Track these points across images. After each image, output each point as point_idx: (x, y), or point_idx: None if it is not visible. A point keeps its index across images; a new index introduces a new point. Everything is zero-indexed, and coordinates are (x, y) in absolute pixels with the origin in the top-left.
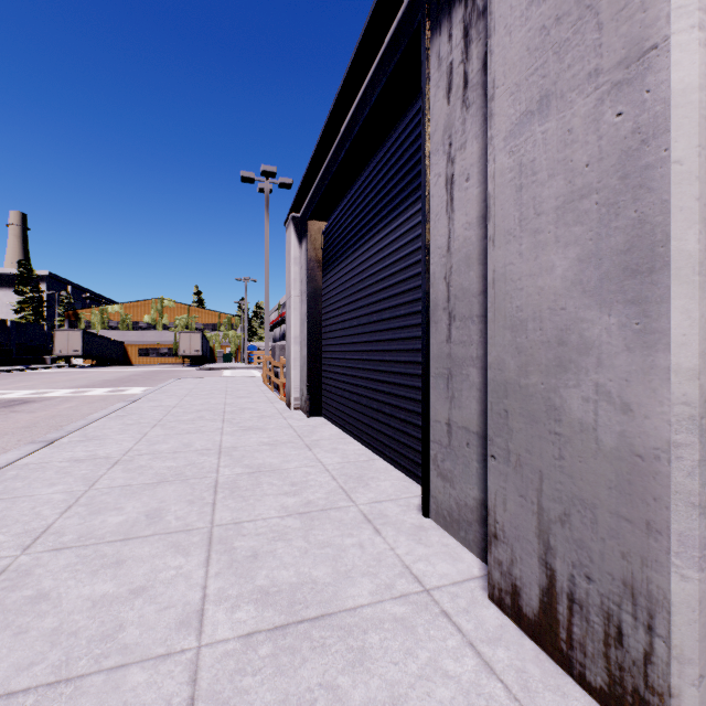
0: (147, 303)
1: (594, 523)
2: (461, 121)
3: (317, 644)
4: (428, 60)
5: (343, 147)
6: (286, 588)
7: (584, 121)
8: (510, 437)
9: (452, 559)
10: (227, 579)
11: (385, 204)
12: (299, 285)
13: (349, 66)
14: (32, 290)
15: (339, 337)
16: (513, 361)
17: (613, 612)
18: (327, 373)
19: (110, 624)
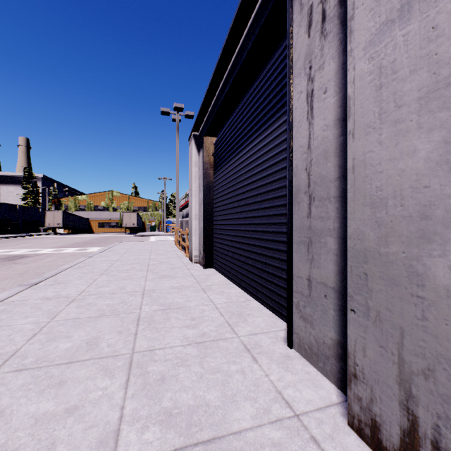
0: (103, 194)
1: None
2: (320, 48)
3: None
4: (292, 7)
5: (228, 83)
6: (185, 410)
7: (450, 15)
8: (369, 296)
9: (314, 386)
10: (140, 400)
11: (257, 121)
12: (198, 180)
13: (232, 23)
14: (32, 186)
15: (224, 214)
16: (373, 232)
17: None
18: (216, 239)
19: (45, 442)
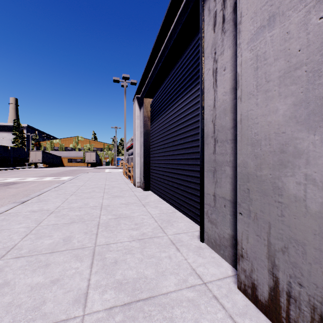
0: (71, 139)
1: (304, 254)
2: (221, 40)
3: (146, 315)
4: (203, 11)
5: (160, 61)
6: (131, 281)
7: (297, 26)
8: (250, 203)
9: (217, 265)
10: (101, 275)
11: (181, 88)
12: (139, 128)
13: (163, 20)
14: (20, 133)
15: (158, 153)
16: (252, 162)
17: (317, 306)
18: (152, 170)
19: (38, 301)
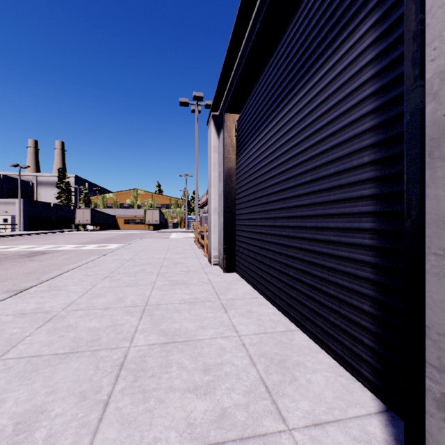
0: (128, 192)
1: None
2: None
3: None
4: None
5: (257, 23)
6: None
7: None
8: None
9: None
10: None
11: (305, 60)
12: (217, 168)
13: None
14: (65, 185)
15: (251, 206)
16: None
17: None
18: (239, 237)
19: None
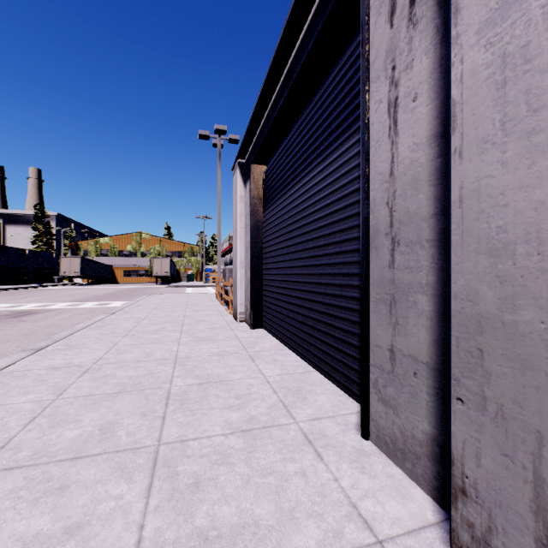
0: (129, 236)
1: None
2: (407, 41)
3: None
4: None
5: (282, 96)
6: (226, 532)
7: None
8: (486, 381)
9: (401, 497)
10: (166, 516)
11: (320, 143)
12: (244, 219)
13: (287, 17)
14: (45, 227)
15: (277, 261)
16: (491, 291)
17: None
18: (267, 292)
19: None
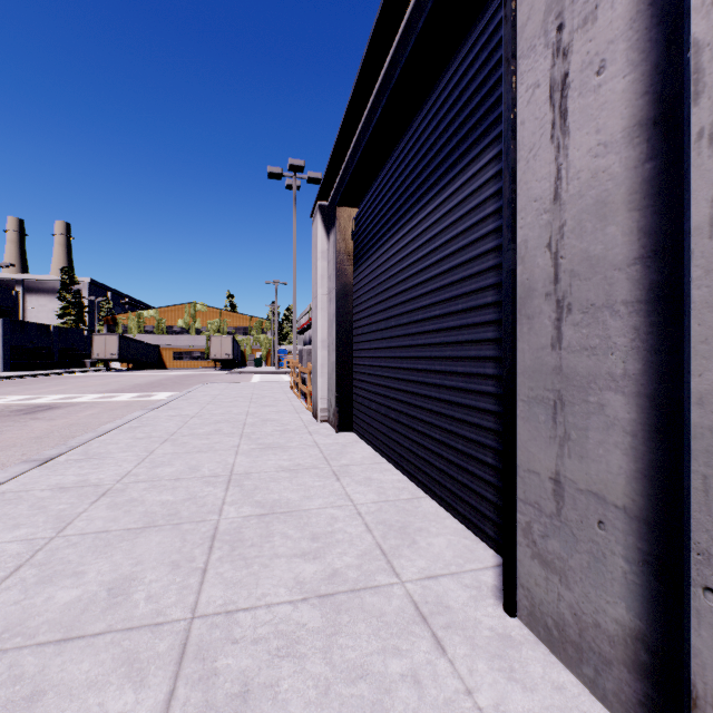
0: (180, 308)
1: None
2: None
3: None
4: None
5: (379, 105)
6: None
7: None
8: None
9: None
10: None
11: (434, 168)
12: (327, 282)
13: None
14: (74, 296)
15: (372, 340)
16: None
17: None
18: (358, 382)
19: None
